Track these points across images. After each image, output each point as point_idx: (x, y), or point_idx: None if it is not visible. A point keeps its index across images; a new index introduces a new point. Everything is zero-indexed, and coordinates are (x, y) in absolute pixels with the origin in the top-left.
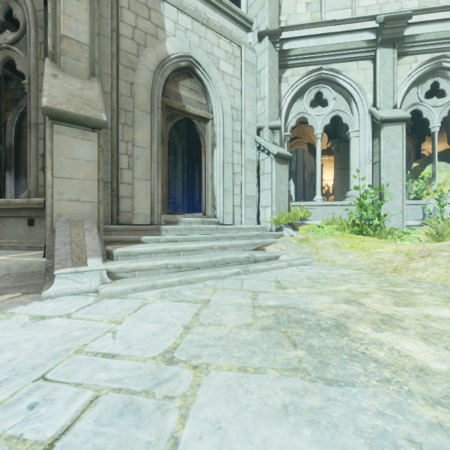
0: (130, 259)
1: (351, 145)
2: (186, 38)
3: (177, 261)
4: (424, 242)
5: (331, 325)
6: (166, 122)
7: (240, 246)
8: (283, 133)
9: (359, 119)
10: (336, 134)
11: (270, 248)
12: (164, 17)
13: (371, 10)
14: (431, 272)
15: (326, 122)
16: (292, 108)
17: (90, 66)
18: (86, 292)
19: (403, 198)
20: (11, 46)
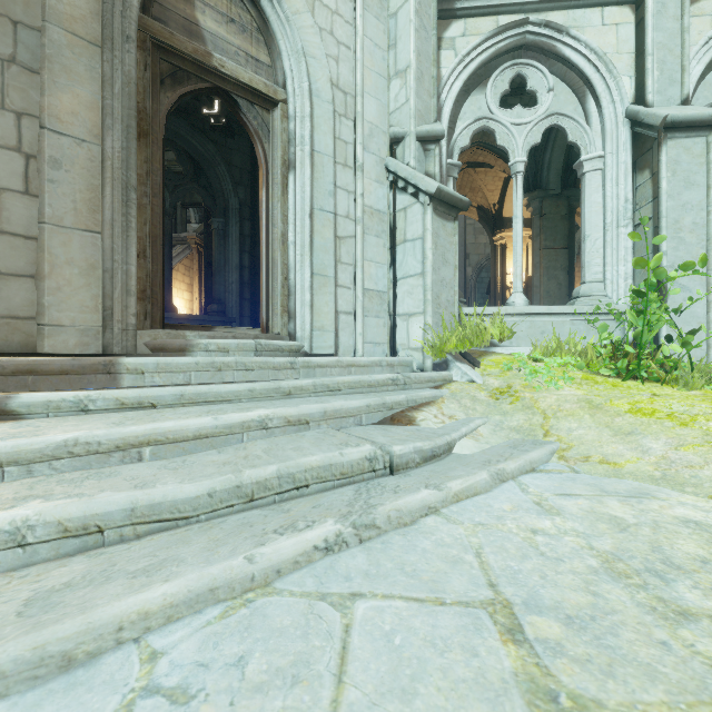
0: None
1: (587, 188)
2: None
3: (80, 505)
4: None
5: None
6: (158, 87)
7: (348, 414)
8: (444, 158)
9: (605, 131)
10: (538, 182)
11: (427, 416)
12: None
13: None
14: None
15: (534, 140)
16: (464, 109)
17: None
18: None
19: (709, 297)
20: None
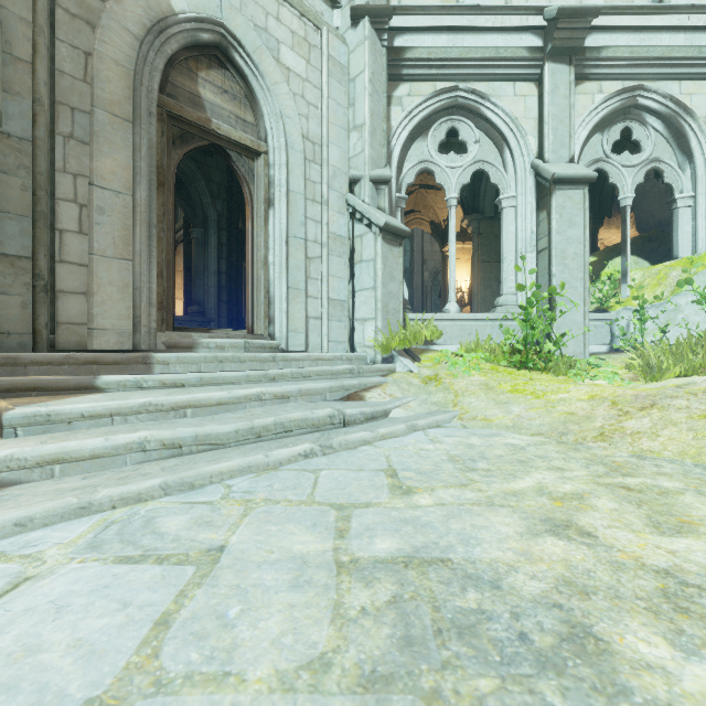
0: (53, 432)
1: (504, 220)
2: None
3: (170, 432)
4: (629, 382)
5: (557, 634)
6: (171, 147)
7: (316, 393)
8: (394, 193)
9: (517, 177)
10: (476, 206)
11: (373, 395)
12: None
13: (535, 0)
14: (667, 438)
15: (465, 180)
16: (410, 152)
17: None
18: None
19: (585, 309)
20: None
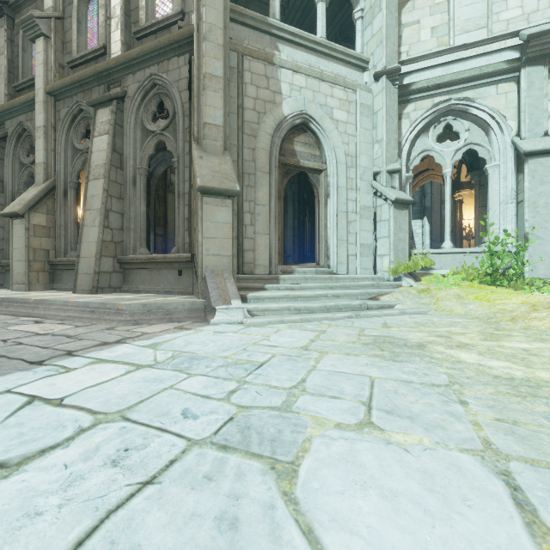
0: (259, 302)
1: (490, 181)
2: (301, 96)
3: (297, 304)
4: None
5: (414, 345)
6: (283, 179)
7: (353, 295)
8: (403, 174)
9: (499, 151)
10: (477, 165)
11: (385, 298)
12: (280, 82)
13: (515, 23)
14: (548, 321)
15: (457, 158)
16: (416, 145)
17: (223, 143)
18: (235, 322)
19: None
20: (163, 132)
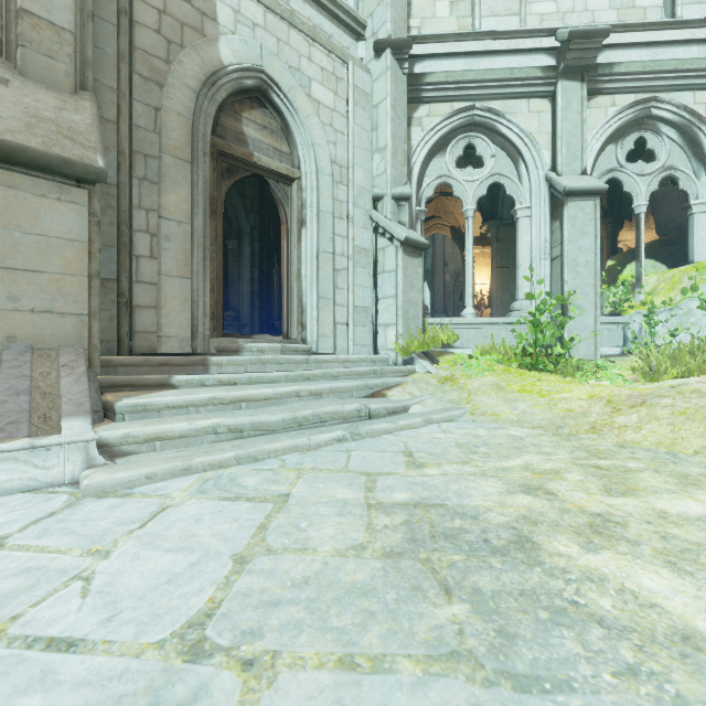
0: (148, 418)
1: (519, 229)
2: (255, 39)
3: (234, 420)
4: (631, 383)
5: (508, 540)
6: (220, 180)
7: (345, 390)
8: (414, 207)
9: (531, 189)
10: (495, 213)
11: (394, 393)
12: None
13: (549, 21)
14: (649, 431)
15: (481, 193)
16: (429, 168)
17: (76, 70)
18: (54, 484)
19: (596, 313)
20: None
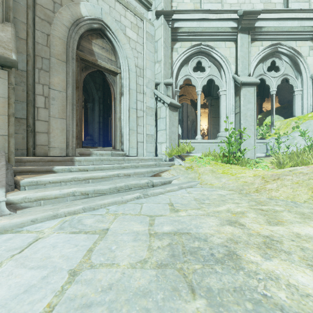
0: (38, 188)
1: (221, 100)
2: (98, 5)
3: (84, 188)
4: (271, 169)
5: (224, 254)
6: (81, 72)
7: (141, 173)
8: (174, 89)
9: (226, 82)
10: (210, 93)
11: (165, 174)
12: None
13: (234, 7)
14: (282, 191)
15: (204, 83)
16: (181, 71)
17: (3, 11)
18: None
19: (255, 138)
20: None
